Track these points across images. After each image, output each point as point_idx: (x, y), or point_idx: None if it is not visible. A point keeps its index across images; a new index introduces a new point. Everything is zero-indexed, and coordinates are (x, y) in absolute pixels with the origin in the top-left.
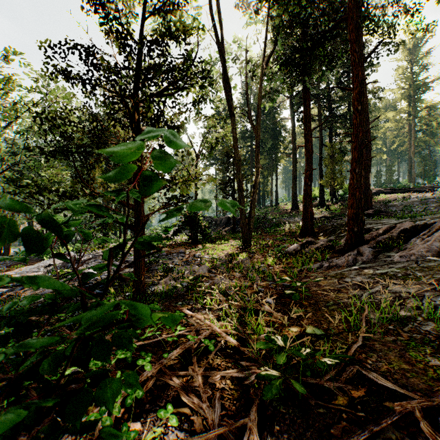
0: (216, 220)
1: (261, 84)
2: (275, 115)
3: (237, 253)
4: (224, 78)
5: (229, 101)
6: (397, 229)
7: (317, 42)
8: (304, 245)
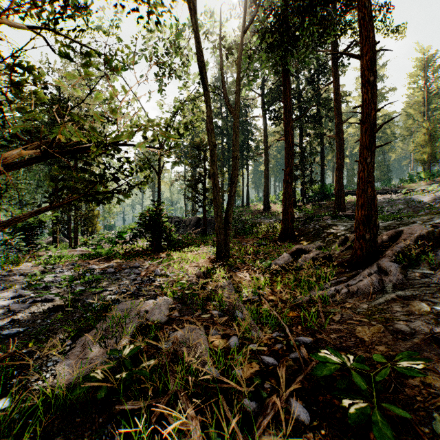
0: (185, 221)
1: (240, 57)
2: (246, 113)
3: (212, 268)
4: (194, 37)
5: (202, 70)
6: (409, 236)
7: (311, 1)
8: (293, 253)
